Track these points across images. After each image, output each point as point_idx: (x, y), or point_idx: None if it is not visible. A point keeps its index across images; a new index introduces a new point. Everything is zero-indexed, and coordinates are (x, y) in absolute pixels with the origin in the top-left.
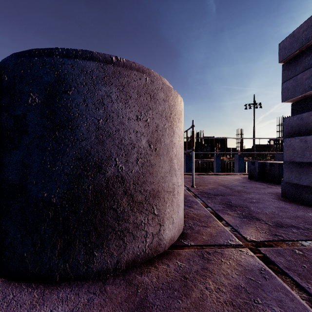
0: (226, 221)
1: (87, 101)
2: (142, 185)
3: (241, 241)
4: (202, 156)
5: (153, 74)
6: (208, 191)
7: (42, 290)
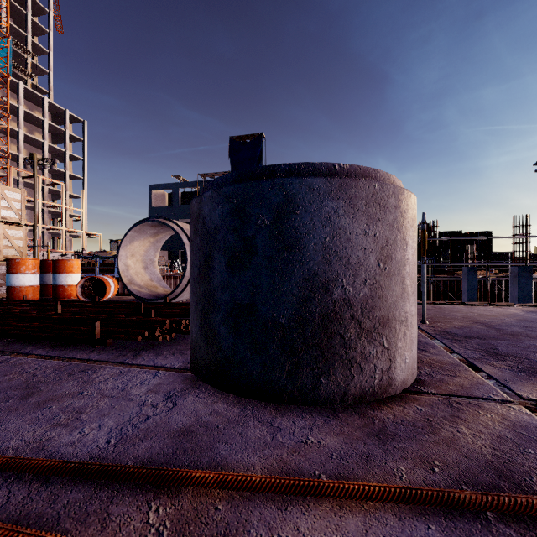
0: (488, 372)
1: (314, 219)
2: (370, 311)
3: (511, 397)
4: (436, 269)
5: (380, 175)
6: (454, 330)
7: (274, 407)
